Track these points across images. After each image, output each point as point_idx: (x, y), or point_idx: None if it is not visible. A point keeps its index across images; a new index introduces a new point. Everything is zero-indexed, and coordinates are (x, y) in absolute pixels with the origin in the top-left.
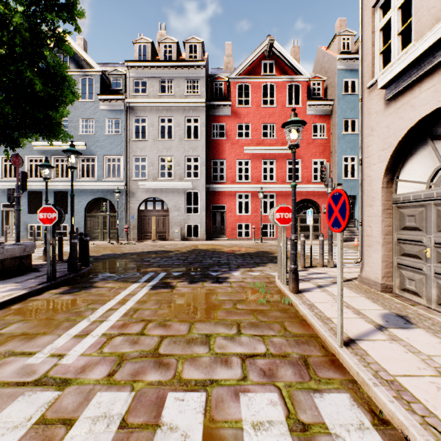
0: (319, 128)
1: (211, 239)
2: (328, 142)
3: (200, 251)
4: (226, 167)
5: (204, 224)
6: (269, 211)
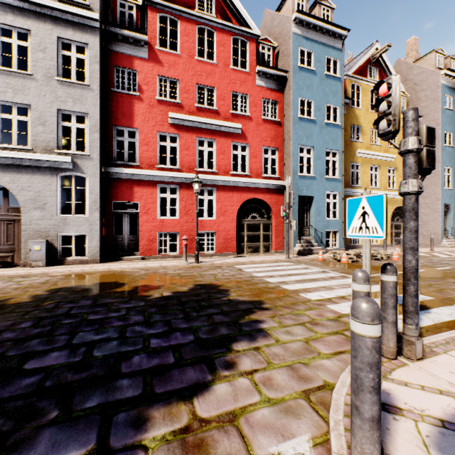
0: (270, 106)
1: (113, 259)
2: (280, 127)
3: (63, 299)
4: (139, 140)
5: (98, 235)
6: (206, 214)
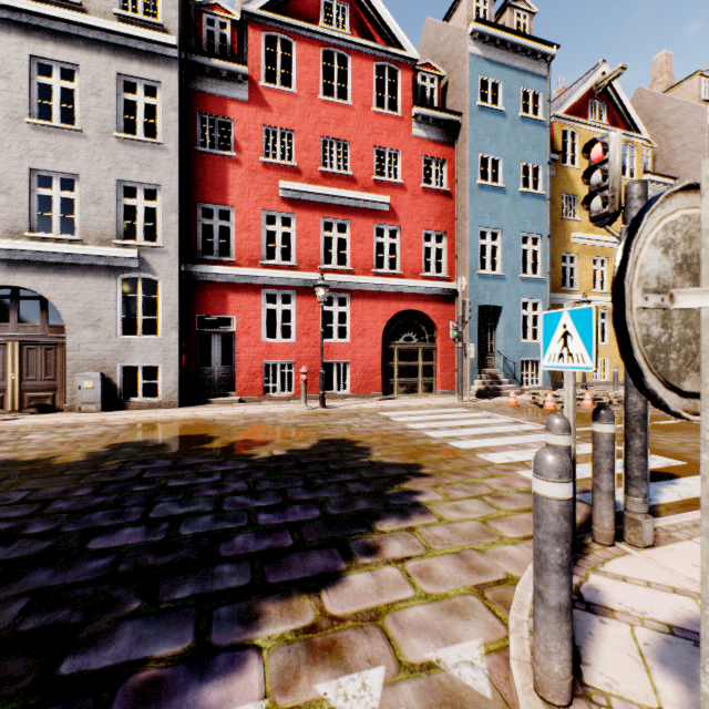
0: (434, 168)
1: (197, 402)
2: (450, 199)
3: (131, 458)
4: (236, 224)
5: (176, 365)
6: (336, 335)
